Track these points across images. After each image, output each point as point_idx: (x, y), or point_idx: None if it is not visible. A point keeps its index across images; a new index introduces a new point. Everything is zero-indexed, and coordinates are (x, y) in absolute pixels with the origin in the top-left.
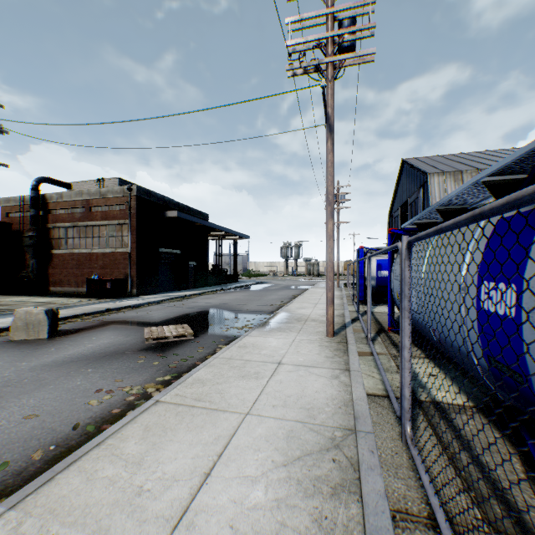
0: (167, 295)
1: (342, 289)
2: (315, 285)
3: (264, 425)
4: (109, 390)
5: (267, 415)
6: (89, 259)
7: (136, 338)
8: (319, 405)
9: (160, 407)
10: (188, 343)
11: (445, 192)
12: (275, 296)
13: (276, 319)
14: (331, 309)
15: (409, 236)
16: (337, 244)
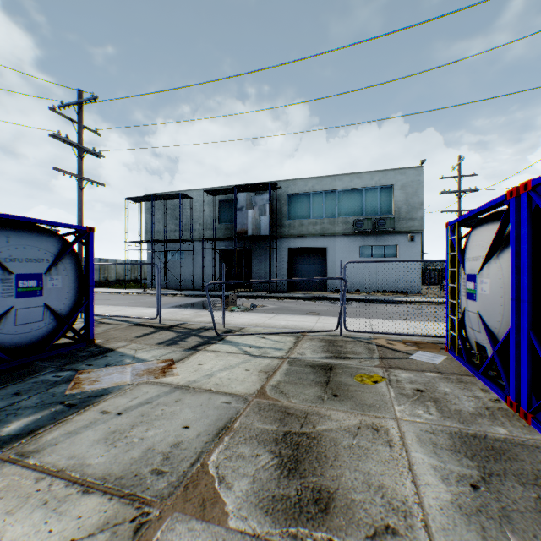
0: None
1: None
2: None
3: None
4: None
5: None
6: None
7: None
8: None
9: None
10: None
11: None
12: None
13: None
14: None
15: None
16: None
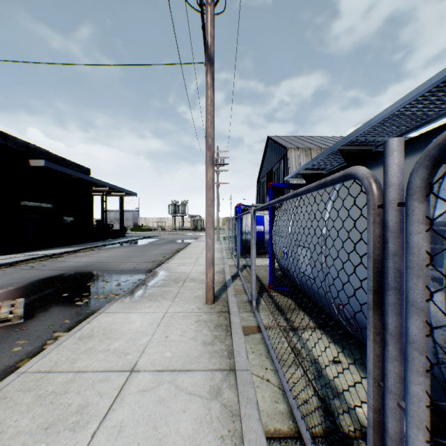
0: (30, 254)
1: (221, 242)
2: (198, 239)
3: None
4: None
5: None
6: None
7: None
8: None
9: None
10: (6, 334)
11: (300, 164)
12: (159, 251)
13: (150, 282)
14: (211, 272)
15: (292, 189)
16: (217, 202)
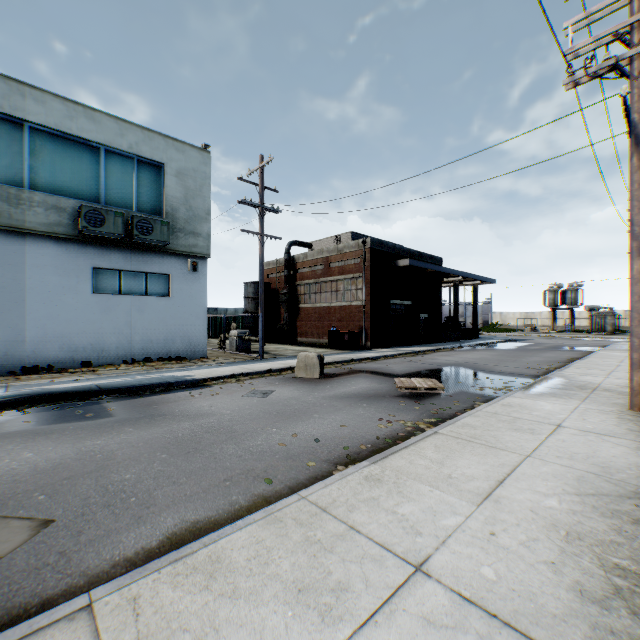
0: (399, 350)
1: None
2: (607, 346)
3: (548, 467)
4: (388, 421)
5: (550, 461)
6: (327, 312)
7: (388, 386)
8: (616, 466)
9: (441, 436)
10: (441, 396)
11: None
12: (538, 358)
13: (545, 384)
14: (636, 375)
15: None
16: None
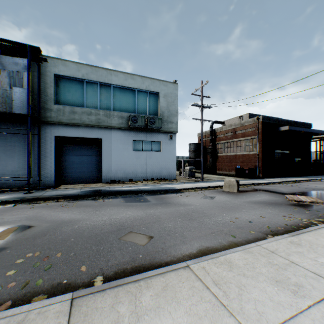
0: (281, 179)
1: None
2: None
3: None
4: (289, 217)
5: None
6: (234, 158)
7: (281, 199)
8: None
9: None
10: (321, 207)
11: None
12: None
13: None
14: None
15: None
16: None
